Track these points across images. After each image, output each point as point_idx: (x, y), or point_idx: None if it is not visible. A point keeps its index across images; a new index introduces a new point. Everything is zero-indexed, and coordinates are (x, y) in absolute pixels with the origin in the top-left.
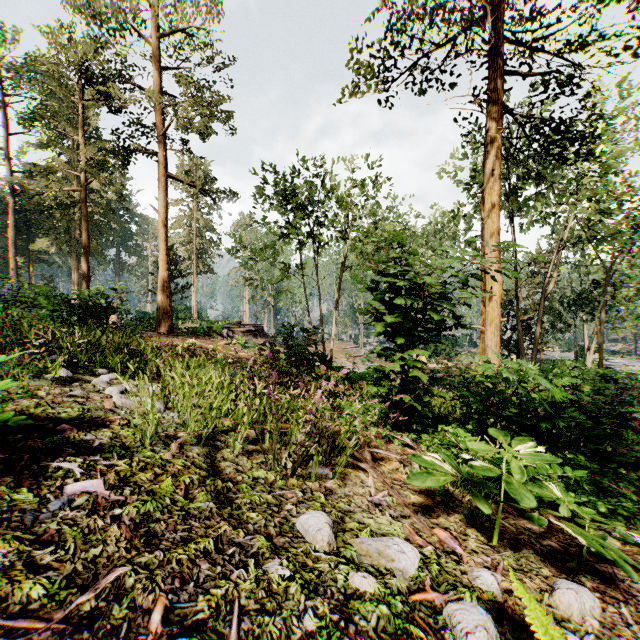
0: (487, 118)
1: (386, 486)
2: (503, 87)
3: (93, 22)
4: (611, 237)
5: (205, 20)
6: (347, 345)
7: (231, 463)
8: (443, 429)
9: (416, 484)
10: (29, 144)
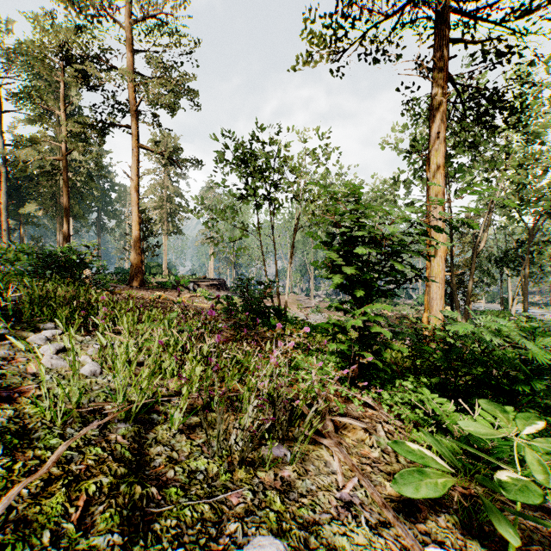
0: (432, 84)
1: (356, 473)
2: (448, 55)
3: (72, 8)
4: (537, 200)
5: (173, 7)
6: (299, 297)
7: (164, 448)
8: (400, 383)
9: (407, 492)
10: (19, 120)
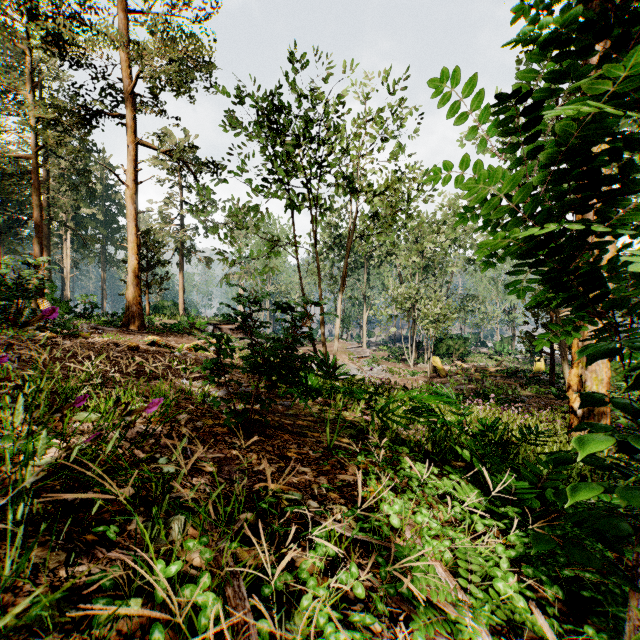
0: None
1: None
2: None
3: None
4: None
5: None
6: (349, 345)
7: None
8: None
9: None
10: None
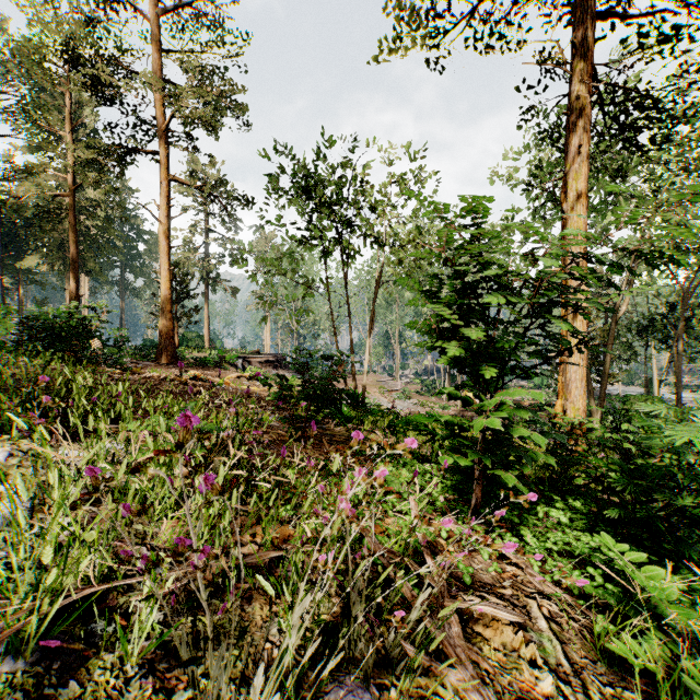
0: (570, 79)
1: None
2: (592, 38)
3: None
4: (697, 249)
5: None
6: (381, 378)
7: None
8: (543, 512)
9: None
10: (17, 147)
